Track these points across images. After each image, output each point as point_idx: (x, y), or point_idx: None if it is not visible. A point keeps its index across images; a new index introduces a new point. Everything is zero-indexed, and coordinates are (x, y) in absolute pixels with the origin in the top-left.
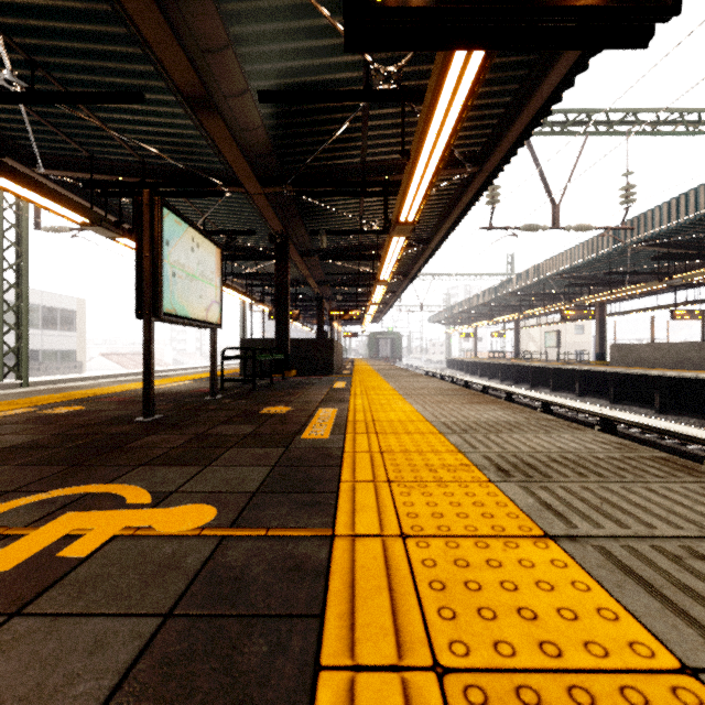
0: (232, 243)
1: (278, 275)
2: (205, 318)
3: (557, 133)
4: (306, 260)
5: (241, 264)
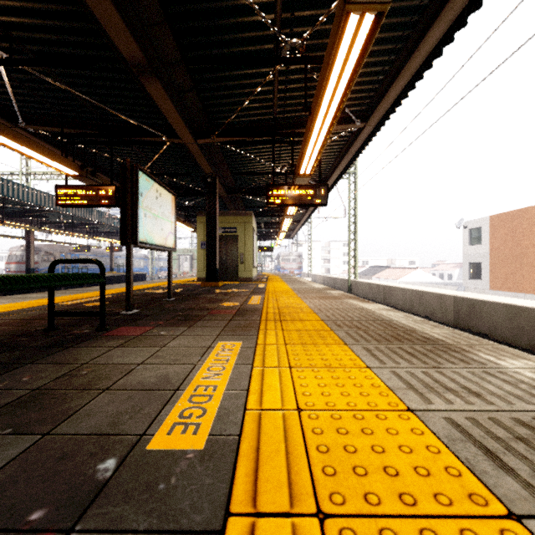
0: None
1: None
2: None
3: None
4: None
5: None
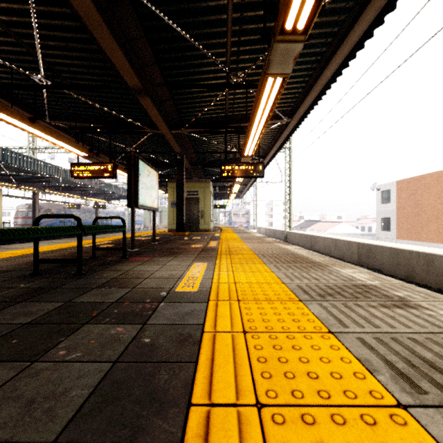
0: None
1: None
2: None
3: None
4: None
5: None
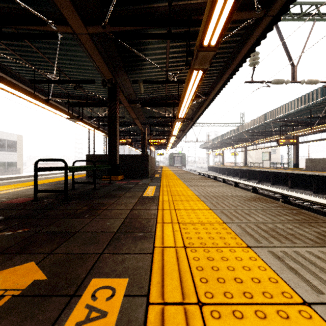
0: (86, 95)
1: (110, 111)
2: None
3: (296, 19)
4: (133, 108)
5: (97, 112)
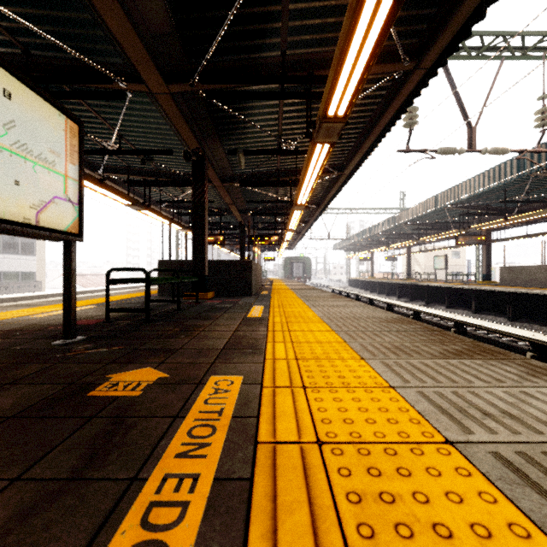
0: (156, 169)
1: (195, 196)
2: (33, 221)
3: (474, 57)
4: (228, 187)
5: (170, 194)
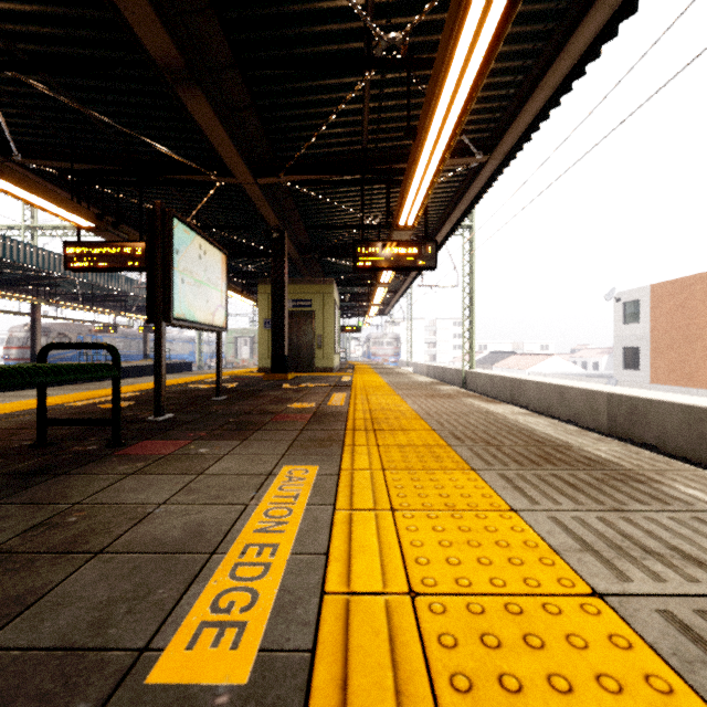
0: None
1: None
2: None
3: None
4: None
5: None
